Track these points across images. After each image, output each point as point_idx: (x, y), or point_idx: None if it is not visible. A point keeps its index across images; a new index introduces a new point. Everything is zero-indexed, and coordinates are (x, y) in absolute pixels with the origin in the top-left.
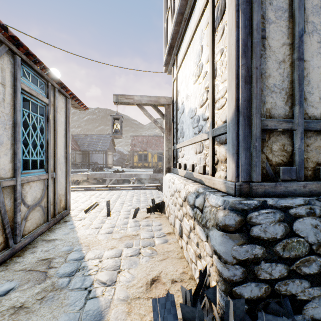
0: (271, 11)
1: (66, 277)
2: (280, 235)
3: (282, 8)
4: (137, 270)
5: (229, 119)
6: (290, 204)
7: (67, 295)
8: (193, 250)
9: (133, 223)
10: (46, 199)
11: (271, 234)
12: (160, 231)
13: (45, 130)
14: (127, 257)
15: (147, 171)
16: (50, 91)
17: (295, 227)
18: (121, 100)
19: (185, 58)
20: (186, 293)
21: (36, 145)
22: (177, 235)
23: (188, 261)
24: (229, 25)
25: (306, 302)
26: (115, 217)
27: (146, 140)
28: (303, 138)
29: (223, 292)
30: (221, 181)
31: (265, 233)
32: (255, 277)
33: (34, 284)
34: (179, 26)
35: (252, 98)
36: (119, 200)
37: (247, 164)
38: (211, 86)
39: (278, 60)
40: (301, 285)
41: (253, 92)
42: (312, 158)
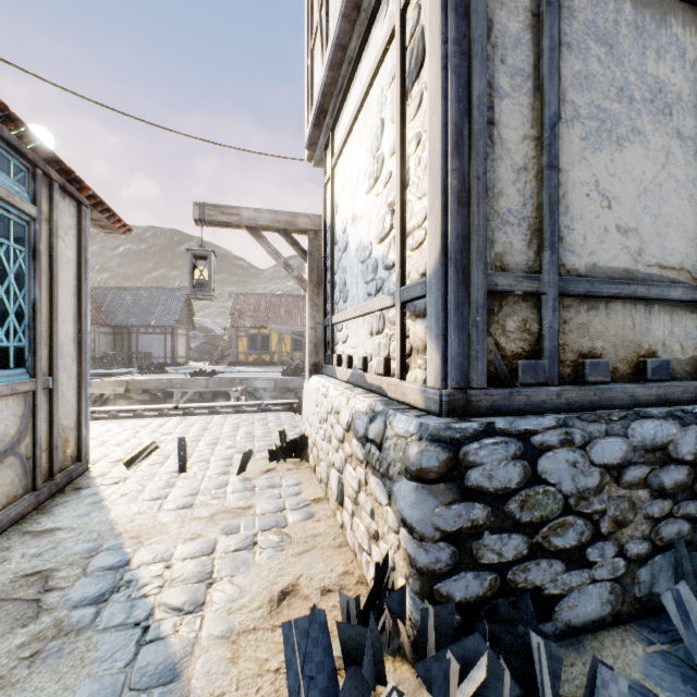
0: (504, 75)
1: (90, 606)
2: (515, 484)
3: (523, 71)
4: (249, 576)
5: (431, 270)
6: (533, 427)
7: (95, 641)
8: (365, 526)
9: (239, 484)
10: (32, 438)
11: (500, 483)
12: (299, 498)
13: (29, 278)
14: (227, 554)
15: (269, 372)
16: (41, 188)
17: (541, 468)
18: (212, 216)
19: (351, 138)
20: (349, 604)
21: (7, 313)
22: (333, 503)
23: (356, 549)
24: (432, 93)
25: (559, 598)
26: (197, 473)
27: (266, 304)
28: (557, 309)
29: (418, 594)
30: (418, 388)
31: (491, 481)
32: (473, 561)
33: (10, 627)
34: (337, 72)
35: (470, 232)
36: (205, 436)
37: (461, 355)
38: (399, 202)
39: (515, 166)
40: (551, 569)
41: (472, 221)
42: (572, 344)
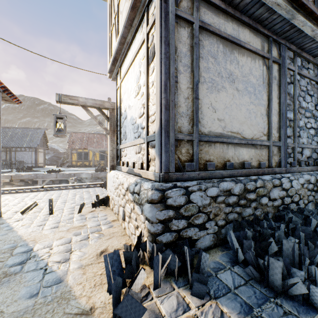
0: (181, 66)
1: (18, 265)
2: (183, 203)
3: (187, 65)
4: (87, 248)
5: (156, 131)
6: (189, 185)
7: (24, 276)
8: (133, 225)
9: (79, 217)
10: None
11: (178, 203)
12: (106, 220)
13: None
14: (77, 242)
15: (88, 170)
16: None
17: (191, 198)
18: (65, 99)
19: (128, 74)
20: (127, 247)
21: None
22: (121, 221)
23: (130, 235)
24: (157, 69)
25: (197, 240)
26: (58, 214)
27: (86, 137)
28: (198, 146)
29: (151, 241)
30: (152, 173)
31: (175, 202)
32: (169, 229)
33: None
34: (122, 46)
35: (169, 119)
36: (60, 199)
37: (166, 161)
38: (146, 105)
39: (185, 97)
40: (194, 230)
41: (170, 115)
42: (203, 157)
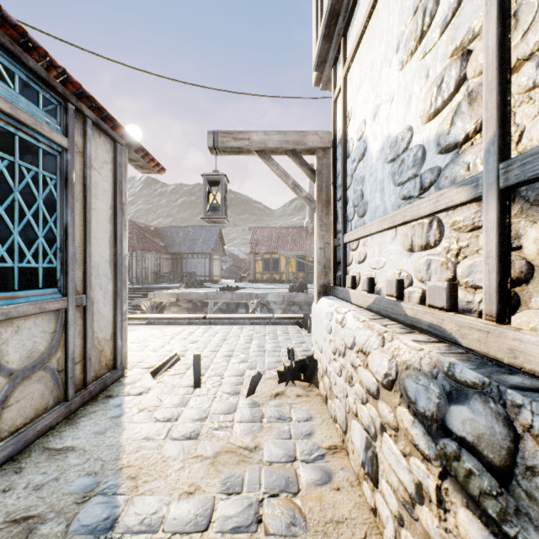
0: None
1: None
2: None
3: None
4: None
5: None
6: None
7: None
8: None
9: (247, 410)
10: (64, 352)
11: None
12: (311, 441)
13: (61, 204)
14: (223, 535)
15: (279, 288)
16: (72, 122)
17: None
18: (224, 142)
19: (371, 22)
20: None
21: (35, 236)
22: (356, 464)
23: None
24: None
25: None
26: (210, 390)
27: (276, 235)
28: None
29: None
30: None
31: None
32: None
33: None
34: None
35: None
36: (223, 347)
37: None
38: (494, 17)
39: None
40: None
41: None
42: None
